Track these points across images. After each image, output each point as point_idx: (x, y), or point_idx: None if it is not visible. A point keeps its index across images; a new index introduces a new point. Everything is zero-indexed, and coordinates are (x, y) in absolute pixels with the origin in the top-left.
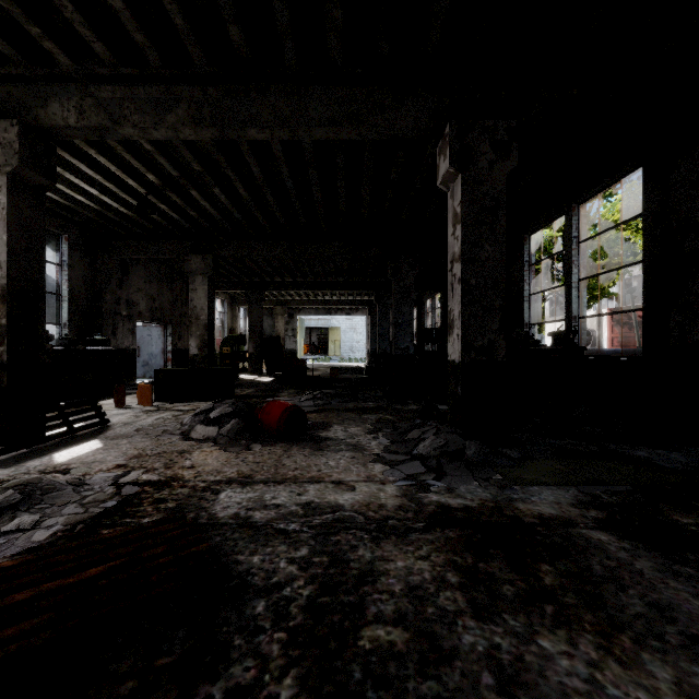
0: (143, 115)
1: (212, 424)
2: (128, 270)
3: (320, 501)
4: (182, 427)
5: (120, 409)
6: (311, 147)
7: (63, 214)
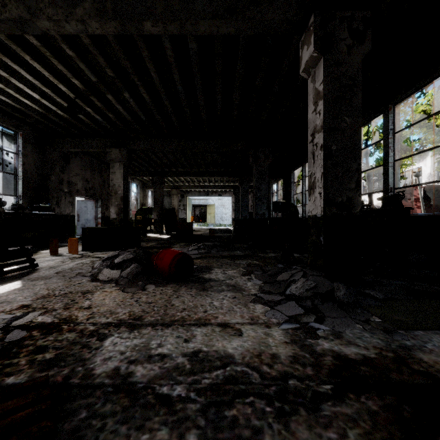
0: (56, 8)
1: (116, 268)
2: (69, 160)
3: (208, 350)
4: (93, 270)
5: (53, 256)
6: (197, 53)
7: (19, 117)
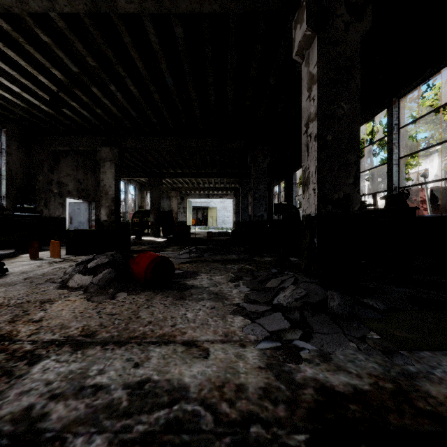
0: None
1: (88, 273)
2: (59, 160)
3: (158, 379)
4: (64, 276)
5: (33, 260)
6: (183, 39)
7: (2, 113)
